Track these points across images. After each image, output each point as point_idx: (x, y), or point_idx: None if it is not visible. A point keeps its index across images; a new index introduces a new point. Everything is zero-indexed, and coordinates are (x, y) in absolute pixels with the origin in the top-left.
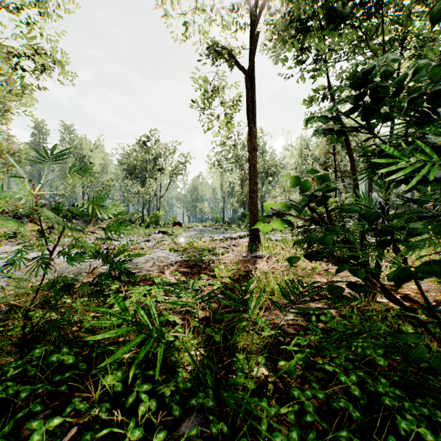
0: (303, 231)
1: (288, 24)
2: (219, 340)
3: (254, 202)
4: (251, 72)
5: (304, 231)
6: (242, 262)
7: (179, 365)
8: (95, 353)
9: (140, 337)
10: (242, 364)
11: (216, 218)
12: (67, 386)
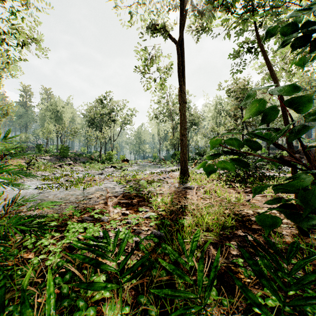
0: None
1: None
2: (155, 313)
3: (184, 144)
4: (182, 41)
5: None
6: (176, 192)
7: None
8: None
9: None
10: None
11: (154, 156)
12: None
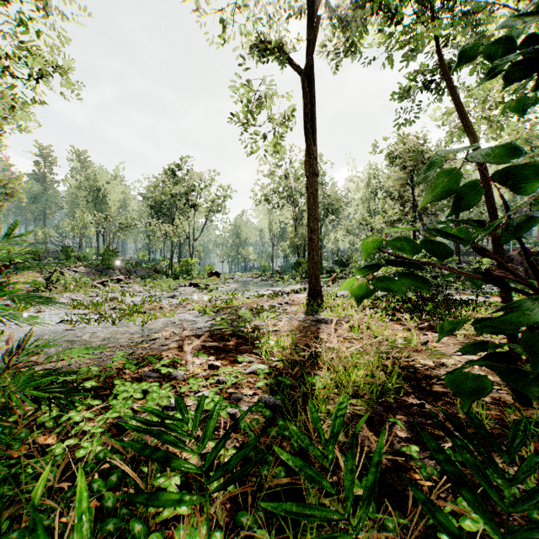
0: None
1: None
2: None
3: (314, 246)
4: (311, 70)
5: None
6: (301, 329)
7: None
8: None
9: None
10: None
11: (264, 267)
12: None
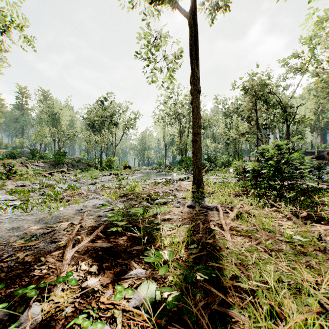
0: (253, 175)
1: None
2: None
3: (198, 146)
4: (194, 13)
5: (253, 176)
6: (191, 218)
7: None
8: None
9: None
10: None
11: (160, 163)
12: None
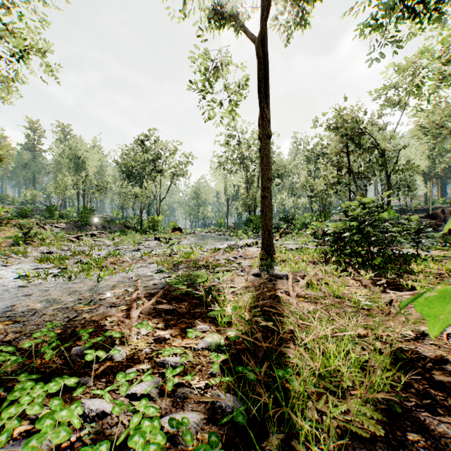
0: (333, 239)
1: None
2: None
3: (267, 203)
4: (264, 40)
5: (333, 240)
6: (257, 286)
7: None
8: None
9: None
10: None
11: (220, 223)
12: None
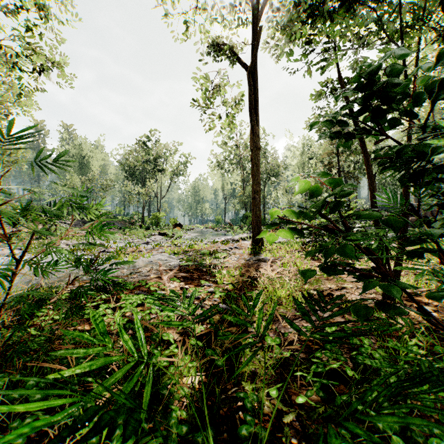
0: (308, 233)
1: (296, 8)
2: (222, 363)
3: (257, 203)
4: (254, 68)
5: (309, 233)
6: (245, 266)
7: (172, 401)
8: (70, 384)
9: (121, 371)
10: (251, 401)
11: (218, 220)
12: (25, 437)
